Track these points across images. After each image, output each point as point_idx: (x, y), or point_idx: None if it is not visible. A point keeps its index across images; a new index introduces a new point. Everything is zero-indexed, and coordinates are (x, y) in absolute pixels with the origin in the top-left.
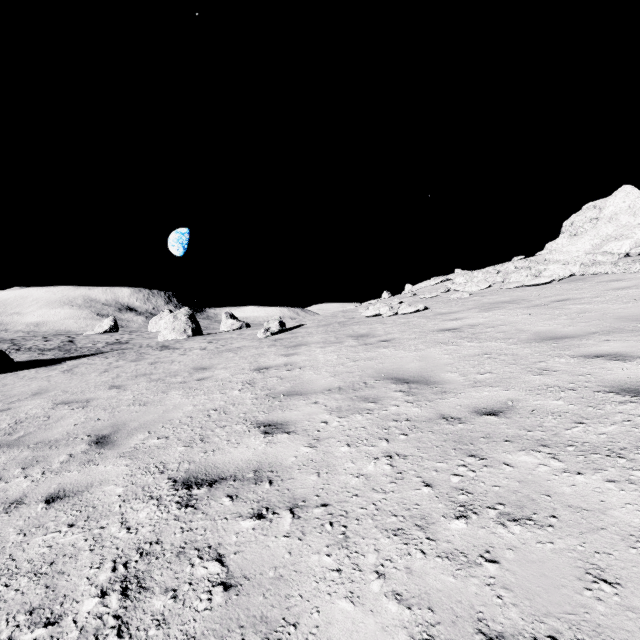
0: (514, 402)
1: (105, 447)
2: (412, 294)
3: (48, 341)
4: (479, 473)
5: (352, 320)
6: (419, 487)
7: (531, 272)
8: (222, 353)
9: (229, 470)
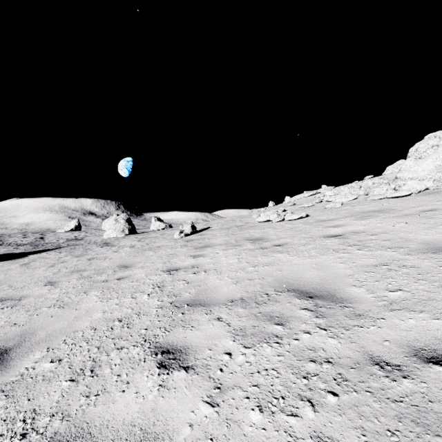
0: None
1: None
2: (292, 204)
3: (25, 238)
4: None
5: (248, 224)
6: None
7: (390, 187)
8: (145, 251)
9: None
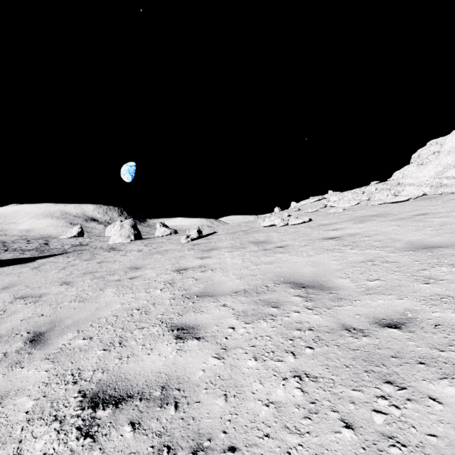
0: (412, 313)
1: (36, 346)
2: (297, 209)
3: (29, 243)
4: (404, 411)
5: (253, 229)
6: (338, 428)
7: (391, 192)
8: (153, 255)
9: (138, 384)
